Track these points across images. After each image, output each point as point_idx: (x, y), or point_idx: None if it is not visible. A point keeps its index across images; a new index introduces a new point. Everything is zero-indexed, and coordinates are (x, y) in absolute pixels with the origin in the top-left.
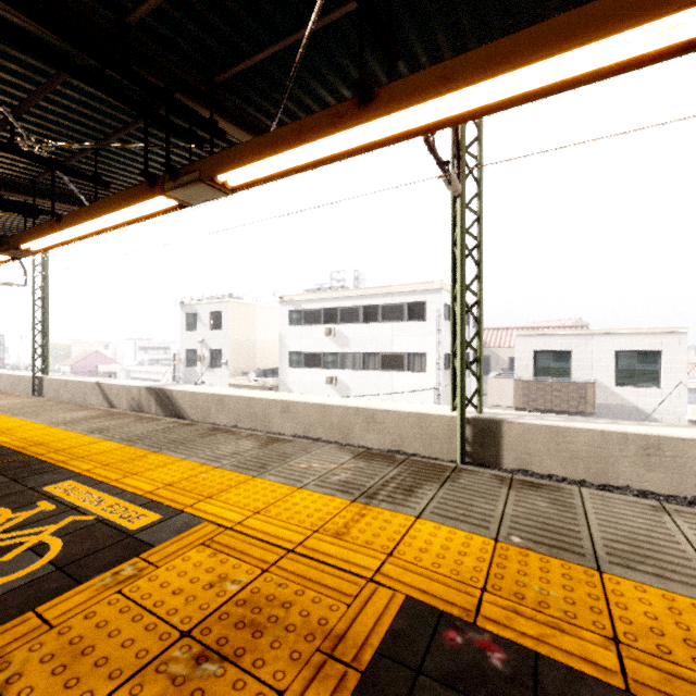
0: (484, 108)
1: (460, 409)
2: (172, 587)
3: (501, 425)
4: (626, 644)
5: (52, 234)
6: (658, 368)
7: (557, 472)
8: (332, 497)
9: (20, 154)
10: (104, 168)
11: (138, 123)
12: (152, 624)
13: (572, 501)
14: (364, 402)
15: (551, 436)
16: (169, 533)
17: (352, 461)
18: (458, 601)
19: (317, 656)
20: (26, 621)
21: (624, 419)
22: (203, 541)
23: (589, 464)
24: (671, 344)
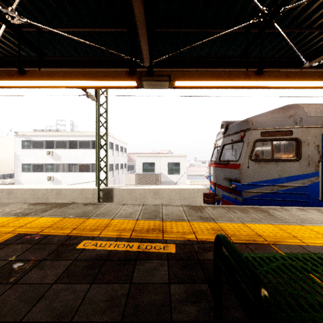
0: (69, 86)
1: (97, 185)
2: None
3: (113, 190)
4: (77, 229)
5: None
6: (179, 168)
7: None
8: (8, 217)
9: None
10: None
11: None
12: None
13: (101, 206)
14: (57, 186)
15: (129, 192)
16: None
17: (27, 206)
18: (36, 231)
19: None
20: None
21: None
22: None
23: (140, 200)
24: (182, 160)
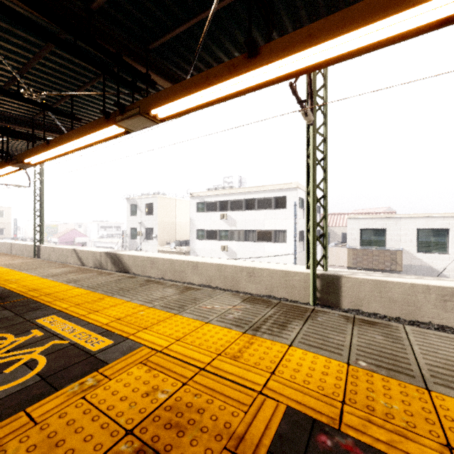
0: (337, 57)
1: (312, 268)
2: (120, 395)
3: (341, 279)
4: None
5: (44, 152)
6: (446, 240)
7: (380, 311)
8: (229, 329)
9: (23, 100)
10: (78, 109)
11: (99, 78)
12: (106, 423)
13: (399, 335)
14: (247, 263)
15: (376, 287)
16: (118, 354)
17: (242, 304)
18: (325, 411)
19: (224, 453)
20: (19, 418)
21: (423, 275)
22: (142, 360)
23: (403, 307)
24: None
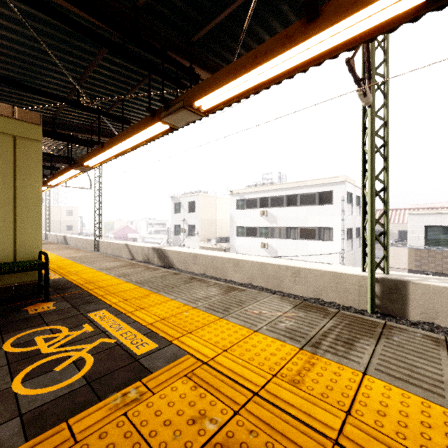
0: (430, 1)
1: (370, 271)
2: (163, 417)
3: (407, 285)
4: None
5: (99, 155)
6: None
7: None
8: (282, 342)
9: (82, 108)
10: (128, 113)
11: (146, 79)
12: None
13: None
14: (291, 262)
15: None
16: (162, 361)
17: (293, 311)
18: None
19: None
20: (60, 431)
21: None
22: (186, 372)
23: None
24: None
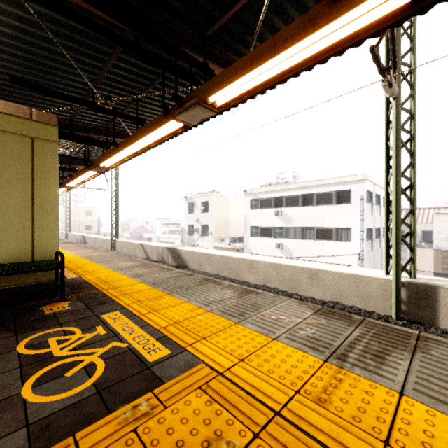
0: None
1: (395, 274)
2: (175, 436)
3: (438, 290)
4: None
5: (114, 155)
6: None
7: None
8: (304, 353)
9: (97, 109)
10: (142, 113)
11: (159, 78)
12: None
13: None
14: (308, 264)
15: None
16: (175, 370)
17: (314, 317)
18: None
19: None
20: (66, 447)
21: None
22: (201, 384)
23: None
24: None
